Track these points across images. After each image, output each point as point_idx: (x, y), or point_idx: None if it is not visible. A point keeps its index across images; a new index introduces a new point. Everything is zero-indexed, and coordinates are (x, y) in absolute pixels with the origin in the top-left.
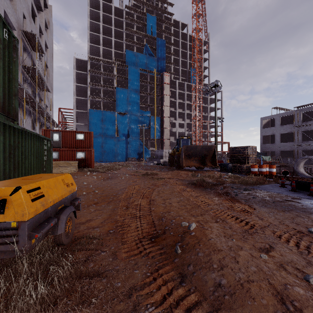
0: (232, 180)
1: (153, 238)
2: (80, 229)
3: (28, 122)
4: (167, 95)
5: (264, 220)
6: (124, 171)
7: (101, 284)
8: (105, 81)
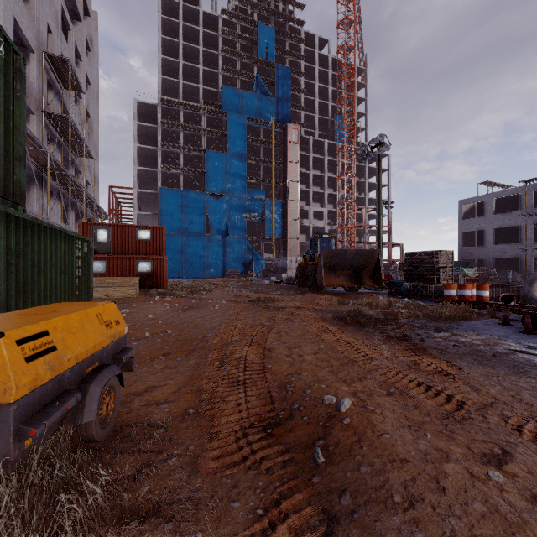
0: (411, 311)
1: (270, 428)
2: (134, 405)
3: (56, 209)
4: (294, 162)
5: (482, 392)
6: (219, 295)
7: (162, 536)
8: (187, 139)
